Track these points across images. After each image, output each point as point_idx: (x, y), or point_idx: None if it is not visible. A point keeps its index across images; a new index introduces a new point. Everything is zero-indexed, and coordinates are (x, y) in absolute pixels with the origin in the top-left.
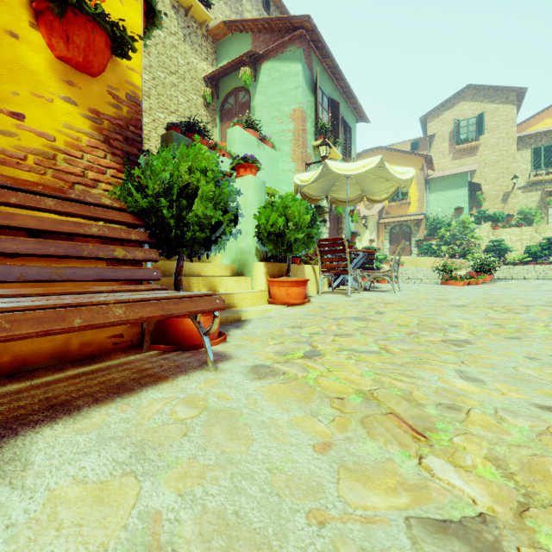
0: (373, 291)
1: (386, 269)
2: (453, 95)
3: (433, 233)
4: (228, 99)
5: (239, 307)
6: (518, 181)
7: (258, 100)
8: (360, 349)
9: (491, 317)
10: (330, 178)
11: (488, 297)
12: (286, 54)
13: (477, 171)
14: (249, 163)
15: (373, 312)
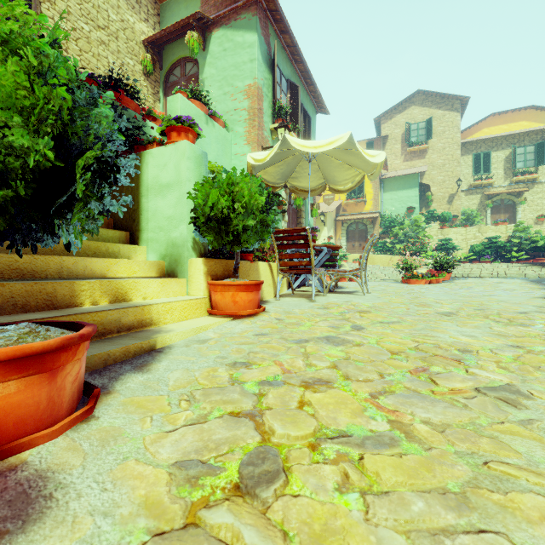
0: (339, 293)
1: (346, 267)
2: (404, 99)
3: (387, 231)
4: (174, 70)
5: (160, 324)
6: (461, 184)
7: (208, 73)
8: (356, 432)
9: (500, 333)
10: (290, 162)
11: (468, 300)
12: (240, 22)
13: (426, 173)
14: (185, 126)
15: (349, 327)
